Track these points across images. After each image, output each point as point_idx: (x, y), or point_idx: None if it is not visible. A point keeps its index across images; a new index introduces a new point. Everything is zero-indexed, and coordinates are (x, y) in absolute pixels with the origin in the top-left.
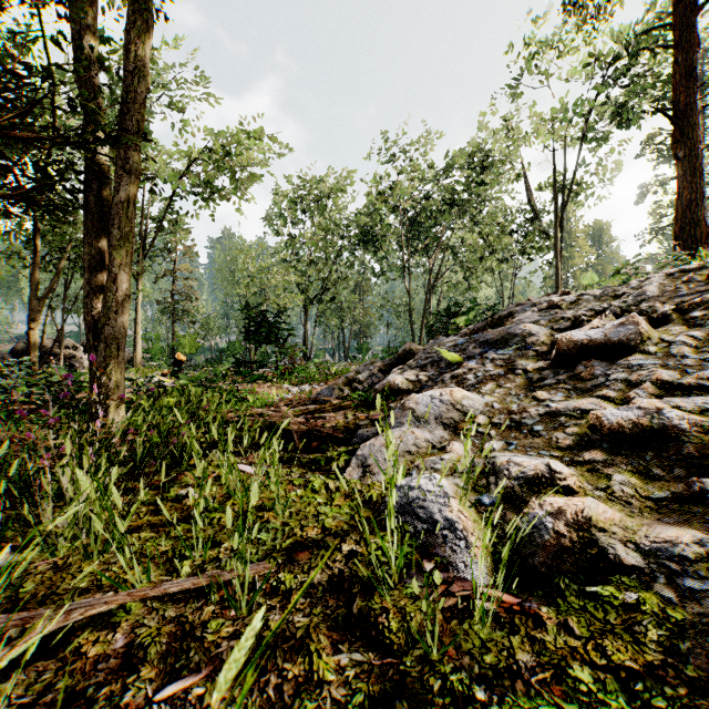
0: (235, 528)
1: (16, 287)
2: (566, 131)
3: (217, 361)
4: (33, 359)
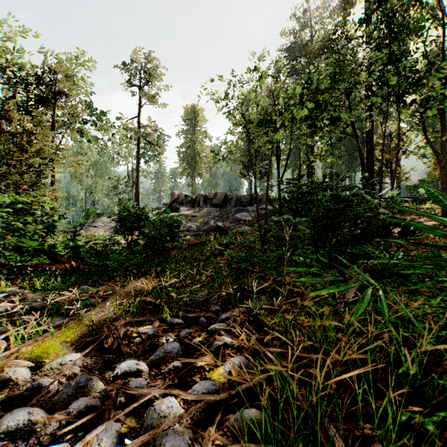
0: None
1: None
2: None
3: None
4: None
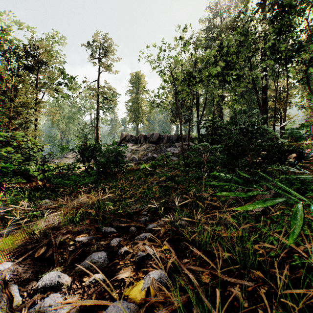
0: None
1: None
2: None
3: None
4: None
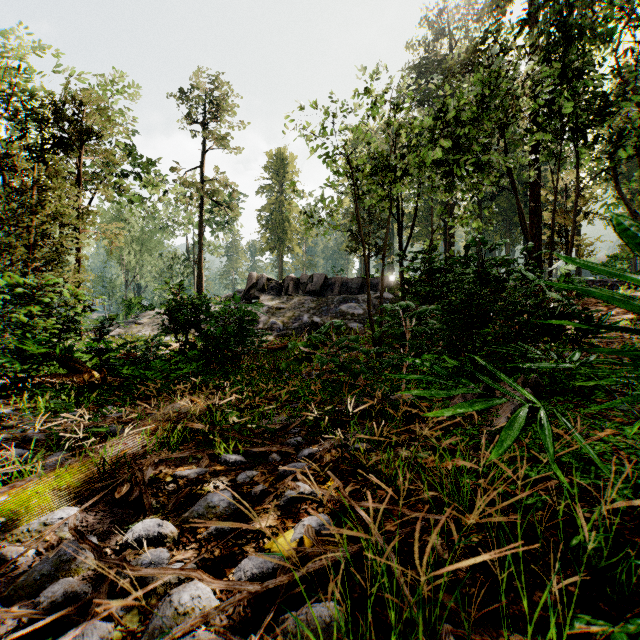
0: None
1: None
2: None
3: None
4: None
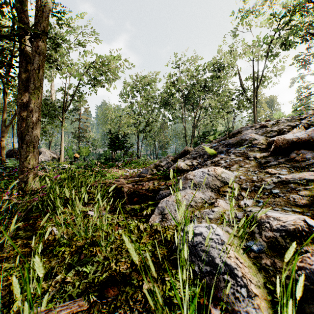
0: (71, 261)
1: (11, 127)
2: (258, 52)
3: (98, 159)
4: (3, 155)
